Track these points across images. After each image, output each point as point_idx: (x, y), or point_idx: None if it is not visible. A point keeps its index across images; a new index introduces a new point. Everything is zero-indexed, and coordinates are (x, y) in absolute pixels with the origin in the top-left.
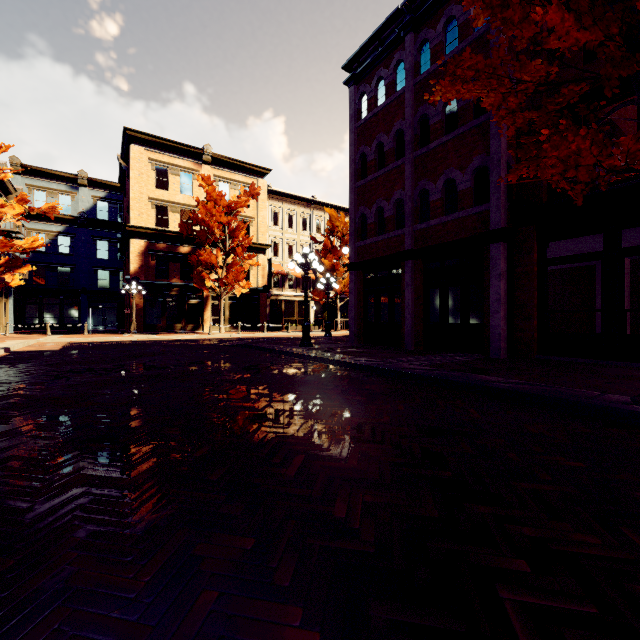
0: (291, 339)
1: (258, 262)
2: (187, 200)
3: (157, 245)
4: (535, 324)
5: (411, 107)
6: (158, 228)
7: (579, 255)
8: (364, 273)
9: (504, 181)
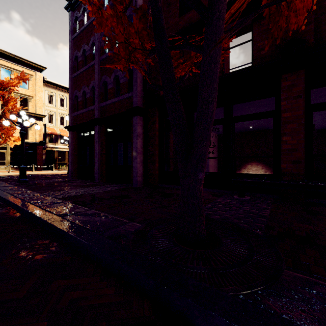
0: (36, 176)
1: None
2: None
3: None
4: (157, 166)
5: None
6: None
7: None
8: (78, 133)
9: (140, 79)
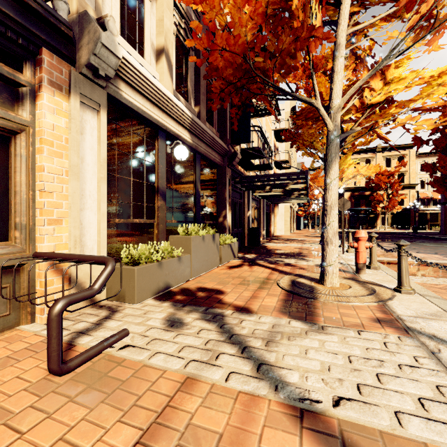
0: None
1: (405, 197)
2: None
3: (355, 193)
4: None
5: None
6: (355, 186)
7: None
8: None
9: None
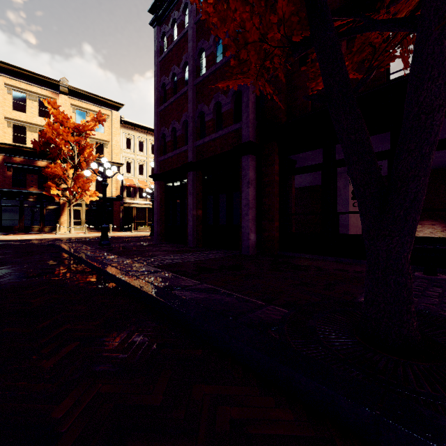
0: (115, 238)
1: None
2: (45, 122)
3: (14, 158)
4: (277, 225)
5: (192, 42)
6: (14, 144)
7: (306, 166)
8: (165, 183)
9: (252, 102)
